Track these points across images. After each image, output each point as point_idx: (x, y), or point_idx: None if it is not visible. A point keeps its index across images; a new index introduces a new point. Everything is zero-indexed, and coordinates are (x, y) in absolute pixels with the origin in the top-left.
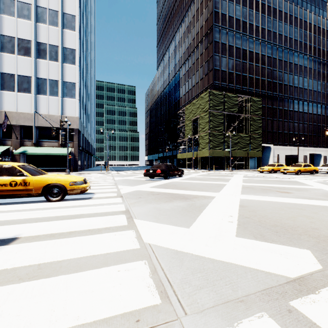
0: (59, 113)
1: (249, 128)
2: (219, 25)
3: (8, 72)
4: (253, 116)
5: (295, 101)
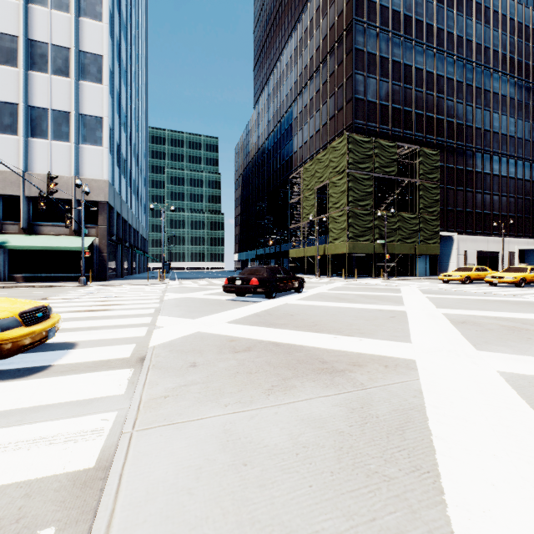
0: (71, 172)
1: (417, 204)
2: (363, 20)
3: None
4: (424, 181)
5: (495, 157)
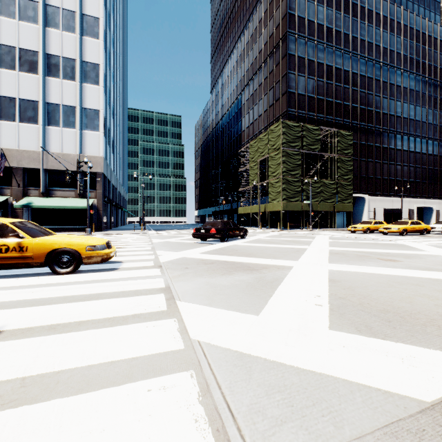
0: (76, 151)
1: (336, 173)
2: (294, 32)
3: (6, 95)
4: (341, 155)
5: (398, 135)
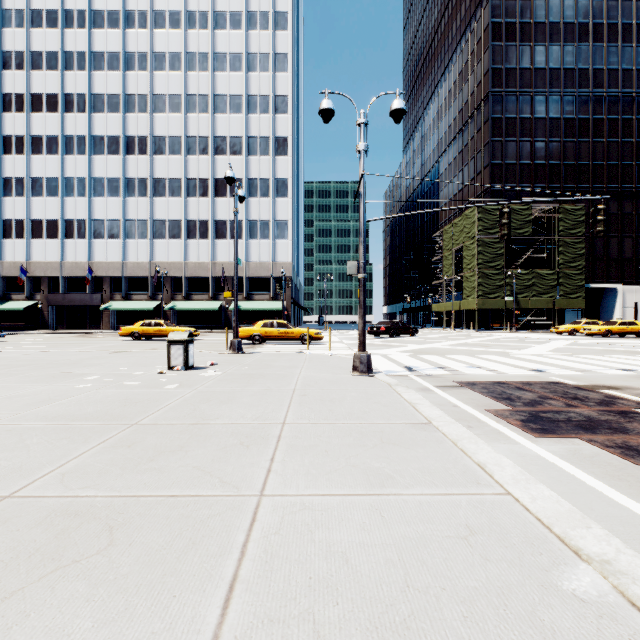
0: (270, 259)
1: (556, 260)
2: (500, 90)
3: (221, 219)
4: (565, 237)
5: None
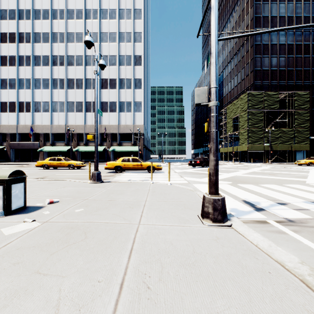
0: (131, 123)
1: (293, 123)
2: (260, 28)
3: (104, 101)
4: (298, 110)
5: None
